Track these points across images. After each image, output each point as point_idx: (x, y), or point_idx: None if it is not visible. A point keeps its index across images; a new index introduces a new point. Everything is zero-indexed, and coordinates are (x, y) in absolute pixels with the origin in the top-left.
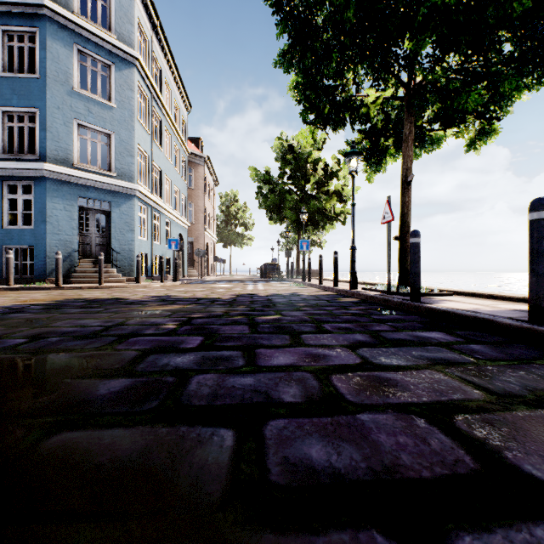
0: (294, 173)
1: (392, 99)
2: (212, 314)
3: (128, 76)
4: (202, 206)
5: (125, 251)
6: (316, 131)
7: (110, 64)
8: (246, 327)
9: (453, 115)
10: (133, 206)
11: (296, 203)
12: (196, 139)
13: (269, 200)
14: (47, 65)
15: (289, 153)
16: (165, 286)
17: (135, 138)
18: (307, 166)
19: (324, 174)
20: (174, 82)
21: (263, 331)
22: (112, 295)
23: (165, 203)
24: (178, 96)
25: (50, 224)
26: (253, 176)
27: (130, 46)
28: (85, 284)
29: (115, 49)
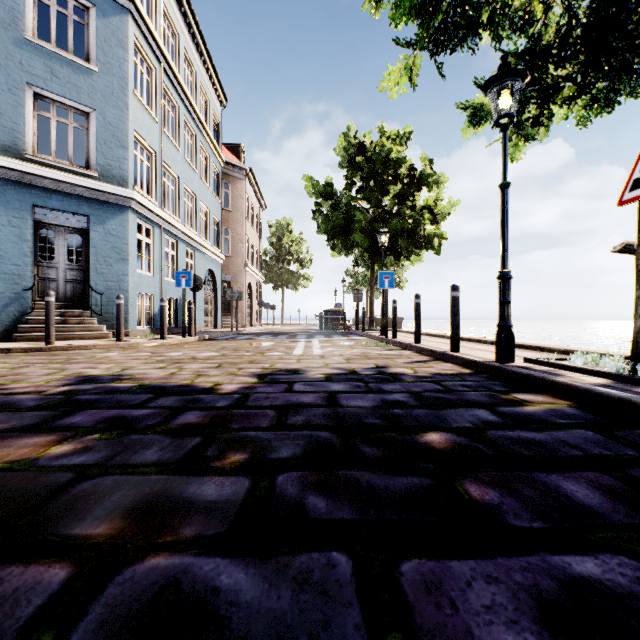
0: (366, 183)
1: None
2: None
3: (118, 27)
4: (242, 233)
5: (113, 290)
6: (416, 68)
7: (89, 5)
8: None
9: None
10: (127, 222)
11: (369, 223)
12: (235, 147)
13: (331, 220)
14: None
15: (359, 155)
16: (166, 344)
17: (130, 122)
18: (385, 170)
19: (409, 182)
20: (201, 61)
21: None
22: (7, 373)
23: (185, 225)
24: (207, 82)
25: None
26: (309, 189)
27: None
28: (37, 342)
29: None
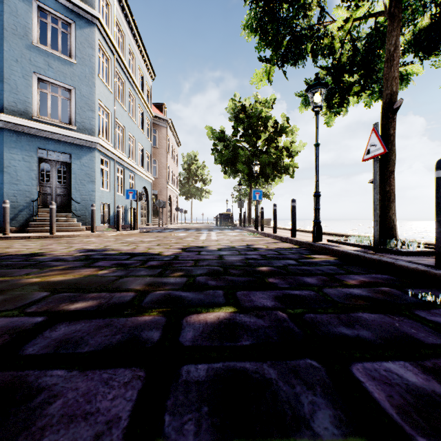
0: (246, 131)
1: (367, 15)
2: (114, 298)
3: (89, 35)
4: (165, 163)
5: (86, 201)
6: (272, 72)
7: (71, 22)
8: (136, 390)
9: (438, 36)
10: (94, 158)
11: (248, 157)
12: (160, 105)
13: (224, 155)
14: (4, 18)
15: (242, 113)
16: (121, 234)
17: (96, 94)
18: (258, 123)
19: (274, 131)
20: (138, 51)
21: (176, 436)
22: (42, 248)
23: (129, 158)
24: (143, 64)
25: (8, 174)
26: (209, 134)
27: (91, 6)
28: (41, 233)
29: (75, 8)
